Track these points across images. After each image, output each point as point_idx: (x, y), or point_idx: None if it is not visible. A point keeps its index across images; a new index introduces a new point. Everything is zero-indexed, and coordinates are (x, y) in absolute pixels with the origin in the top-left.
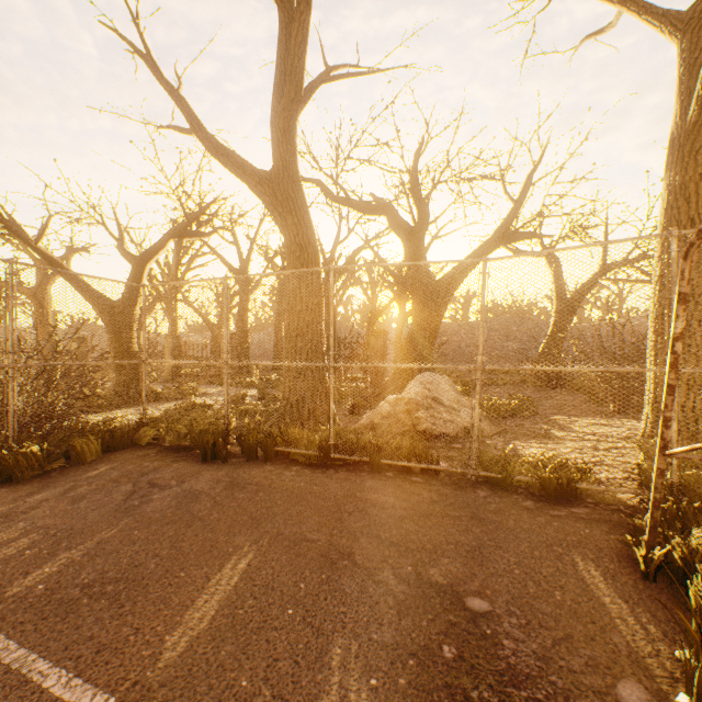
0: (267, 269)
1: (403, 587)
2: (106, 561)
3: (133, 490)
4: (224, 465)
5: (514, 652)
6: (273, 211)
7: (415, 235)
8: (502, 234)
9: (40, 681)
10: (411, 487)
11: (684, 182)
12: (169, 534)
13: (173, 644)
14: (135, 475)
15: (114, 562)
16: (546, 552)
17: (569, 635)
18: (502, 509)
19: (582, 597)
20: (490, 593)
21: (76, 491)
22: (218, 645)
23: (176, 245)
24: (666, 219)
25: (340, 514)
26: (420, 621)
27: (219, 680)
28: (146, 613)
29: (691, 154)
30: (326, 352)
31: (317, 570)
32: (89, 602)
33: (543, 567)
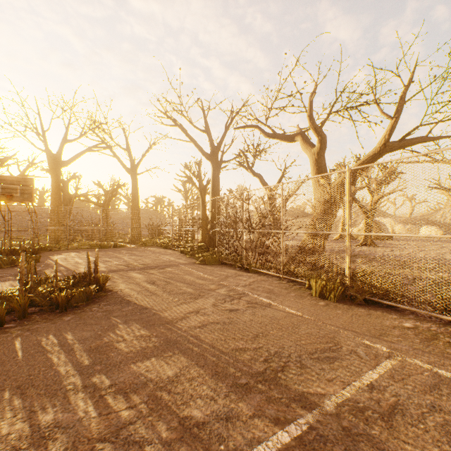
0: None
1: None
2: None
3: None
4: None
5: None
6: None
7: None
8: None
9: None
10: None
11: (53, 190)
12: None
13: None
14: None
15: None
16: None
17: None
18: None
19: None
20: None
21: None
22: None
23: None
24: (51, 197)
25: None
26: None
27: None
28: None
29: (52, 185)
30: None
31: None
32: None
33: None
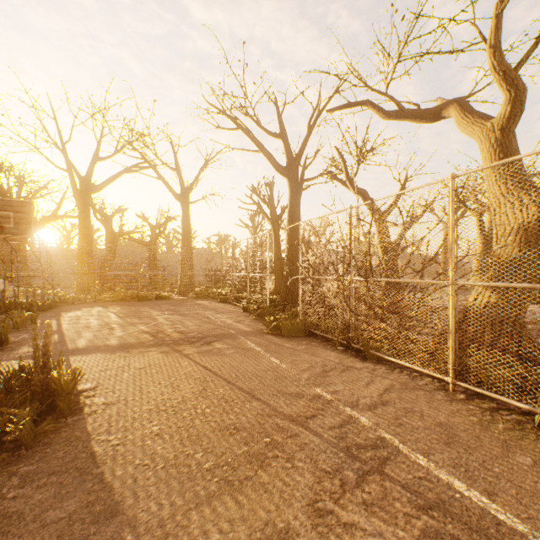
0: None
1: None
2: None
3: None
4: None
5: None
6: None
7: None
8: (54, 216)
9: None
10: None
11: (80, 224)
12: None
13: None
14: None
15: None
16: None
17: None
18: None
19: None
20: None
21: None
22: None
23: None
24: (79, 232)
25: None
26: None
27: None
28: None
29: (80, 217)
30: None
31: None
32: None
33: None
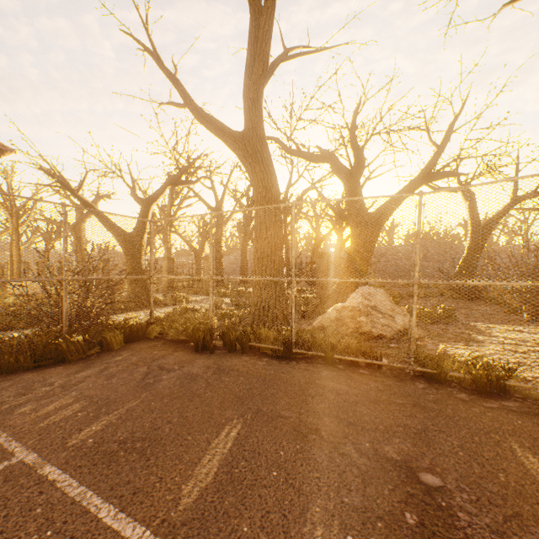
0: (235, 207)
1: (363, 460)
2: (134, 424)
3: (148, 372)
4: (211, 355)
5: (470, 524)
6: (245, 162)
7: (353, 177)
8: (427, 173)
9: (95, 512)
10: (360, 378)
11: None
12: (177, 406)
13: (188, 492)
14: (148, 360)
15: (139, 425)
16: (485, 438)
17: (518, 513)
18: (440, 399)
19: (525, 480)
20: (440, 471)
21: (108, 371)
22: (222, 496)
23: (170, 191)
24: None
25: (305, 397)
26: (382, 490)
27: (226, 524)
28: (166, 466)
29: None
30: (288, 269)
31: (292, 441)
32: (125, 455)
33: (484, 451)
